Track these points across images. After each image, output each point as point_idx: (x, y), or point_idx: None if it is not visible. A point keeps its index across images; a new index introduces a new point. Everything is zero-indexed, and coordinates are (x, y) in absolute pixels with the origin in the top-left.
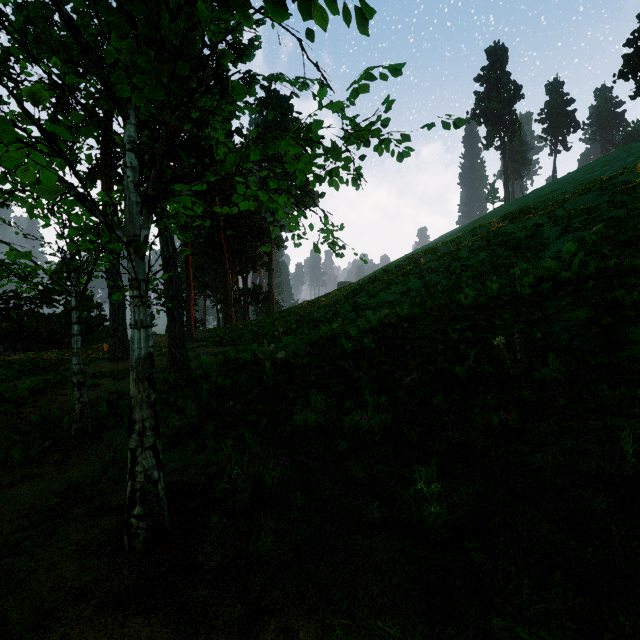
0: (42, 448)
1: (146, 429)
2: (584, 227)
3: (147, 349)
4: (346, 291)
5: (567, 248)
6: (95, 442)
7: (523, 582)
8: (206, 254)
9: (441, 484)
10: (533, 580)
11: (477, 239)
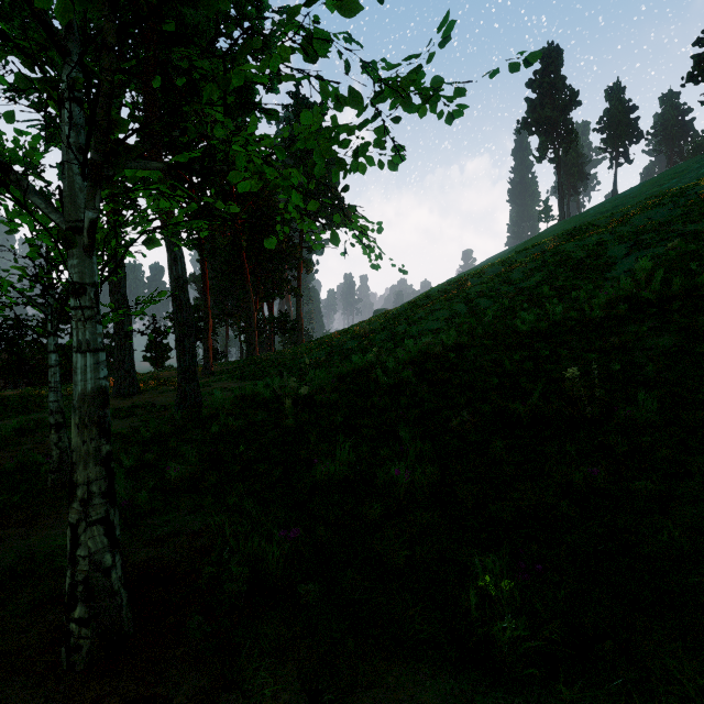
0: (8, 504)
1: (93, 495)
2: (657, 243)
3: (96, 382)
4: (383, 319)
5: (641, 265)
6: None
7: None
8: (227, 278)
9: (516, 579)
10: None
11: (531, 259)
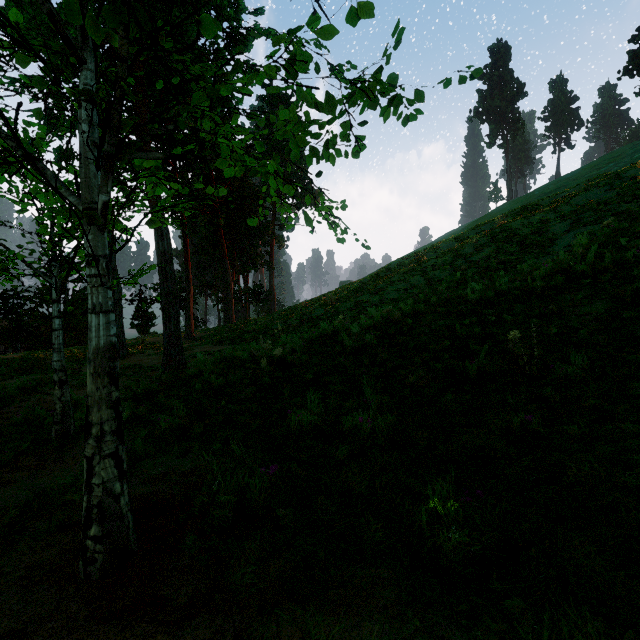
0: (18, 451)
1: (105, 433)
2: (593, 221)
3: (107, 338)
4: (347, 289)
5: (579, 241)
6: (76, 444)
7: (577, 639)
8: (207, 253)
9: (459, 501)
10: (591, 639)
11: (481, 236)
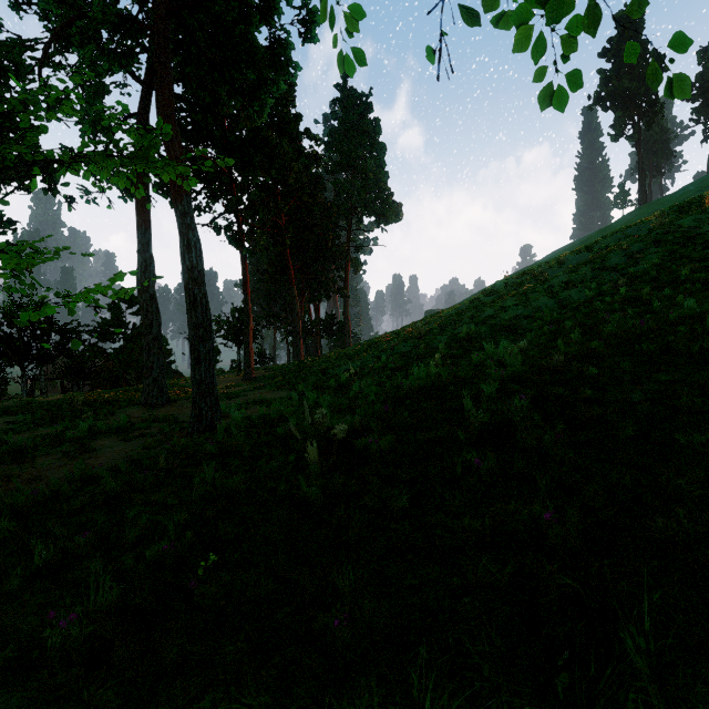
0: None
1: None
2: None
3: None
4: (439, 318)
5: None
6: None
7: None
8: (273, 280)
9: None
10: None
11: (633, 240)
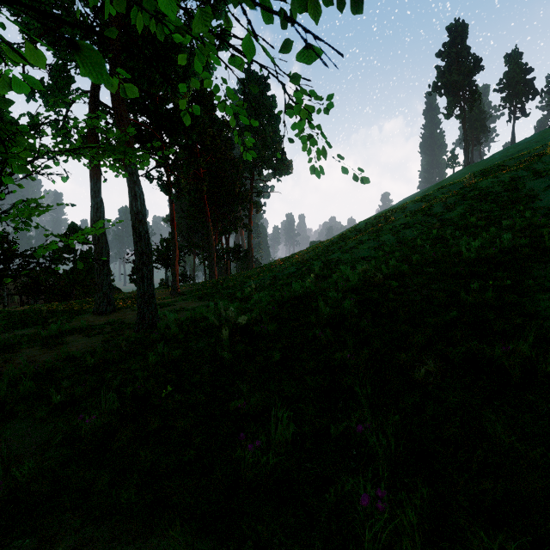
0: None
1: None
2: None
3: None
4: (318, 248)
5: None
6: None
7: None
8: (193, 217)
9: None
10: None
11: (450, 195)
